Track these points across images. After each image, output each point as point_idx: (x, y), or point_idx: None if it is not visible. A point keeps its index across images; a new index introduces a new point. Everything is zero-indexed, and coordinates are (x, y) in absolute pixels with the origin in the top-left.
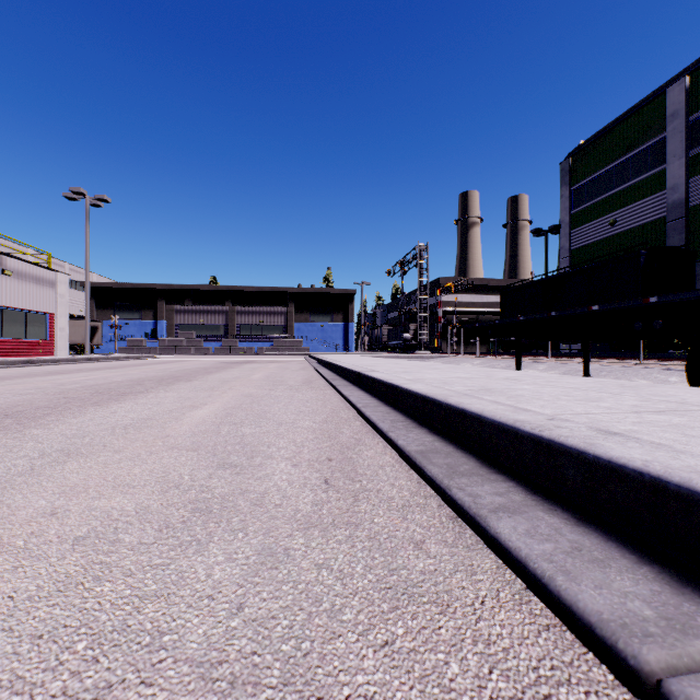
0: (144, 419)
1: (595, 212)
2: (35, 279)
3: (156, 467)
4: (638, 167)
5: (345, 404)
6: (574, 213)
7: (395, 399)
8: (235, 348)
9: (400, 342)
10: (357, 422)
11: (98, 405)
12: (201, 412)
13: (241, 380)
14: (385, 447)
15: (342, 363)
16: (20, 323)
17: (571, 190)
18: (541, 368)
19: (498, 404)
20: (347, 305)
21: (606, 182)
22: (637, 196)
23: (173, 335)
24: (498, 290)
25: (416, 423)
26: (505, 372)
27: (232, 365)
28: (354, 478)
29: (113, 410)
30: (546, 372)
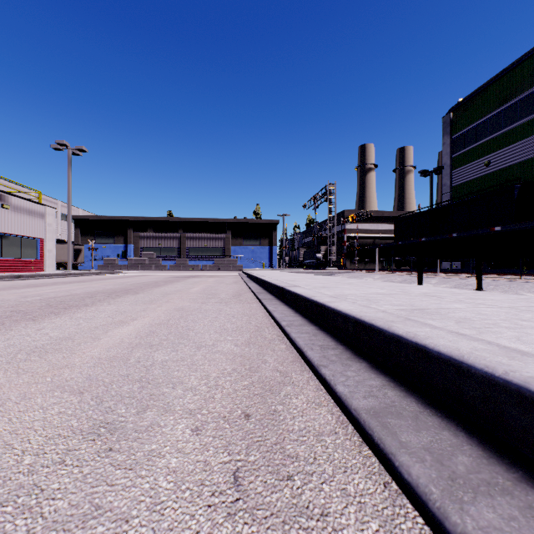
0: (62, 338)
1: (472, 156)
2: (28, 211)
3: (4, 431)
4: (509, 118)
5: (269, 319)
6: (454, 157)
7: (320, 317)
8: (186, 265)
9: (313, 261)
10: (281, 345)
11: (34, 319)
12: (125, 330)
13: (180, 292)
14: (318, 390)
15: (268, 278)
16: (16, 246)
17: (452, 139)
18: (434, 282)
19: (465, 337)
20: (272, 232)
21: (481, 131)
22: (508, 141)
23: (138, 255)
24: (390, 220)
25: (349, 352)
26: (416, 287)
27: (179, 279)
28: (281, 468)
29: (41, 326)
30: (438, 285)
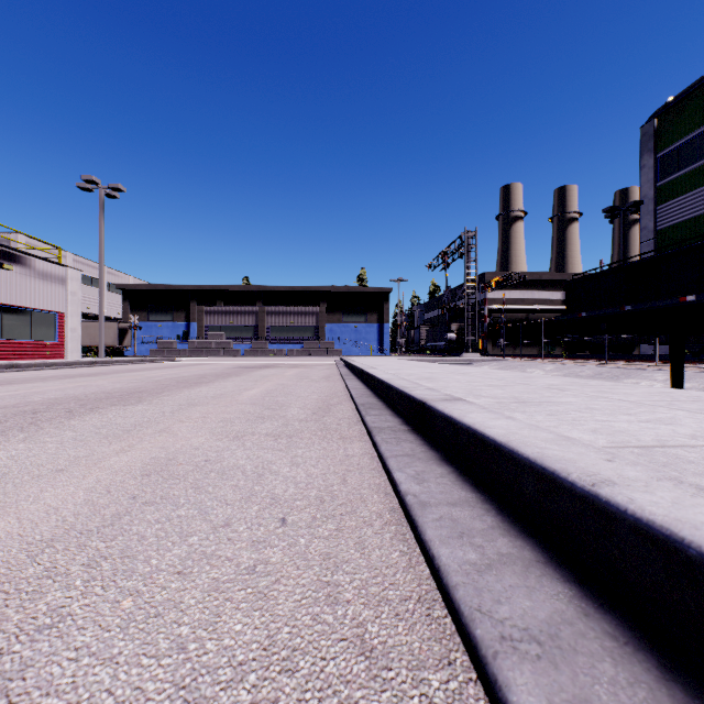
0: None
1: (692, 181)
2: (41, 275)
3: None
4: None
5: (408, 554)
6: (661, 185)
7: None
8: (265, 350)
9: (440, 344)
10: None
11: None
12: None
13: (217, 401)
14: None
15: (381, 373)
16: (23, 322)
17: (657, 158)
18: (660, 377)
19: None
20: (382, 305)
21: None
22: None
23: (203, 336)
24: (551, 285)
25: None
26: None
27: (242, 371)
28: None
29: None
30: None
